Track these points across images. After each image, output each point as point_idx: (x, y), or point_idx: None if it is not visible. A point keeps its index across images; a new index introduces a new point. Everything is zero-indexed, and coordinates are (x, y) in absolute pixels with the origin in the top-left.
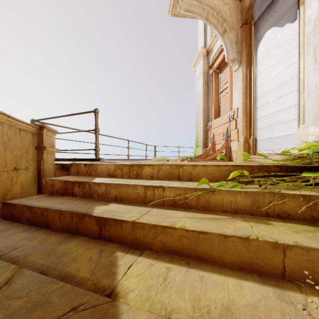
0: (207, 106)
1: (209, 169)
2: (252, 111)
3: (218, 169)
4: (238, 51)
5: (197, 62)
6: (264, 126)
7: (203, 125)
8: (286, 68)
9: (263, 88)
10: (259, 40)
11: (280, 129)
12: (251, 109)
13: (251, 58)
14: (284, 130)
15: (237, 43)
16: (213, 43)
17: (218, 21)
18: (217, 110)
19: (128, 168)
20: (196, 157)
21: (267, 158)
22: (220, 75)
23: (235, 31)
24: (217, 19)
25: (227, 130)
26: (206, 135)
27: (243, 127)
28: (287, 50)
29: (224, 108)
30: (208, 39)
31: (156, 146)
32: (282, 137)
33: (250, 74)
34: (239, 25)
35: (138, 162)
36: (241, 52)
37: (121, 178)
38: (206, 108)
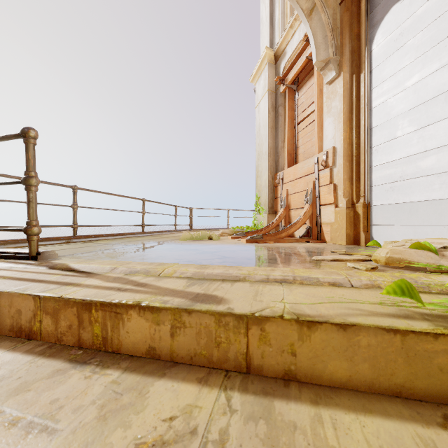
0: (275, 146)
1: (365, 342)
2: (363, 154)
3: (403, 345)
4: (335, 46)
5: (258, 74)
6: (387, 181)
7: (268, 176)
8: (439, 69)
9: (385, 111)
10: (377, 24)
11: (426, 187)
12: (359, 150)
13: (361, 57)
14: (436, 189)
15: (334, 31)
16: (286, 39)
17: None
18: (292, 153)
19: (76, 314)
20: (258, 231)
21: (444, 256)
22: (298, 94)
23: (331, 10)
24: None
25: (313, 186)
26: (274, 194)
27: (345, 182)
28: (443, 33)
29: (304, 149)
30: (276, 35)
31: (192, 209)
32: (431, 202)
33: (358, 87)
34: (337, 0)
35: (131, 269)
36: (342, 47)
37: (47, 353)
38: (274, 149)
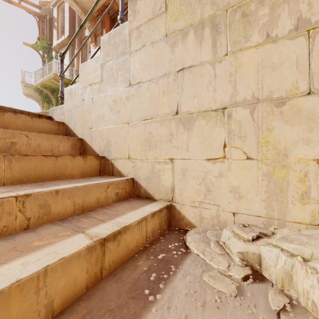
0: None
1: None
2: None
3: None
4: None
5: None
6: None
7: None
8: None
9: None
10: None
11: None
12: None
13: None
14: None
15: None
16: None
17: (38, 102)
18: None
19: None
20: None
21: None
22: None
23: None
24: (37, 101)
25: None
26: None
27: None
28: None
29: None
30: None
31: None
32: None
33: None
34: None
35: None
36: None
37: None
38: None
